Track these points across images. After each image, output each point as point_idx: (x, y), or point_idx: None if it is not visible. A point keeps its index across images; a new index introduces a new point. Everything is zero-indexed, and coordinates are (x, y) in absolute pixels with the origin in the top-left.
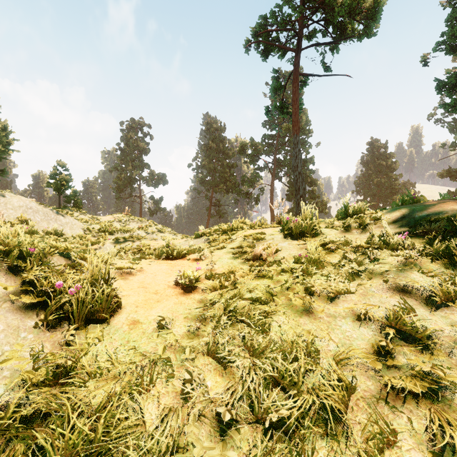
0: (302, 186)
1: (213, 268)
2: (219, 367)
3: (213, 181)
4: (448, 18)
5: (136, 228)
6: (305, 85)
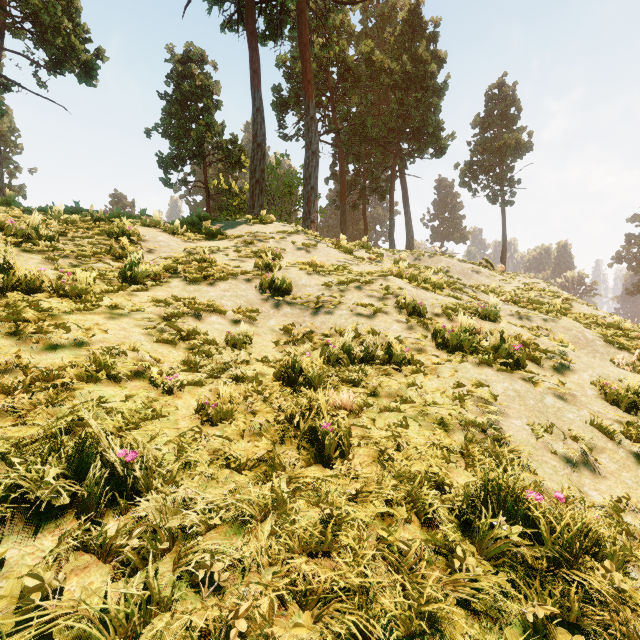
0: None
1: None
2: None
3: None
4: (164, 109)
5: None
6: (9, 90)
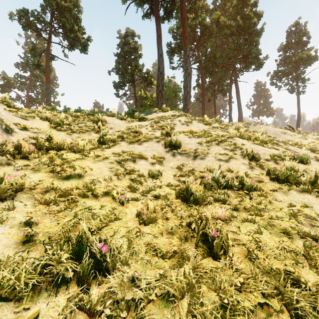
0: None
1: None
2: None
3: None
4: (116, 61)
5: None
6: (53, 60)
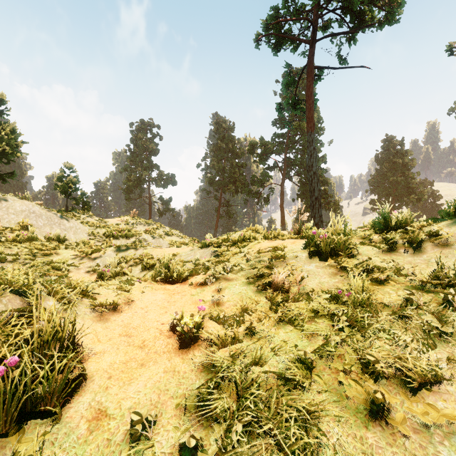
0: (317, 187)
1: (220, 300)
2: None
3: (222, 181)
4: None
5: (143, 231)
6: (319, 79)
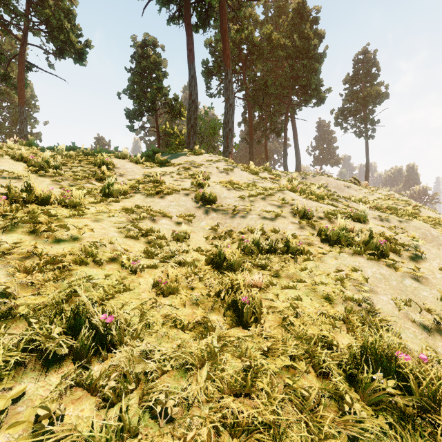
0: None
1: None
2: None
3: None
4: (129, 79)
5: None
6: (30, 70)
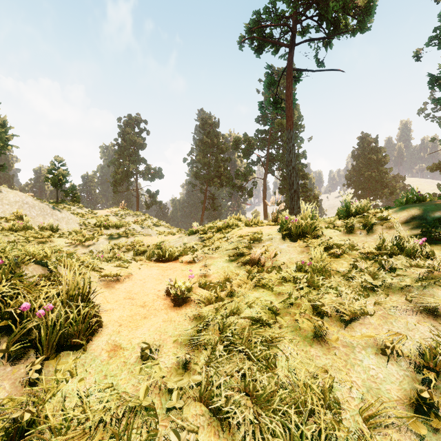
0: (296, 181)
1: (207, 274)
2: (214, 421)
3: (208, 175)
4: None
5: (131, 222)
6: (298, 80)
